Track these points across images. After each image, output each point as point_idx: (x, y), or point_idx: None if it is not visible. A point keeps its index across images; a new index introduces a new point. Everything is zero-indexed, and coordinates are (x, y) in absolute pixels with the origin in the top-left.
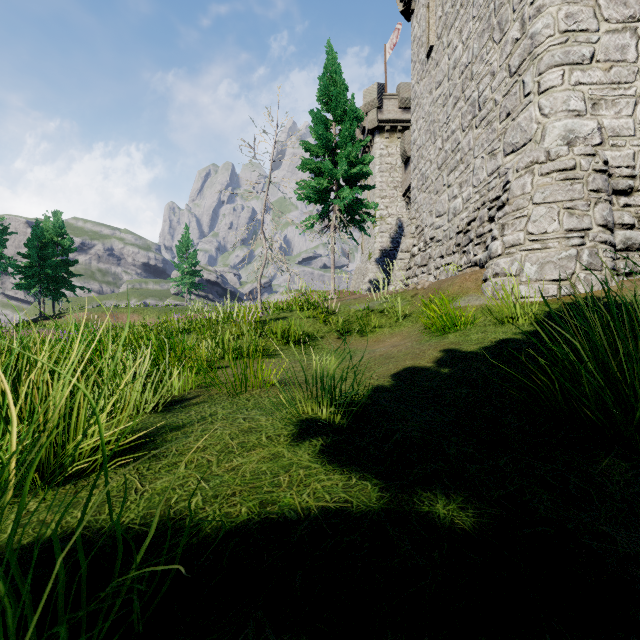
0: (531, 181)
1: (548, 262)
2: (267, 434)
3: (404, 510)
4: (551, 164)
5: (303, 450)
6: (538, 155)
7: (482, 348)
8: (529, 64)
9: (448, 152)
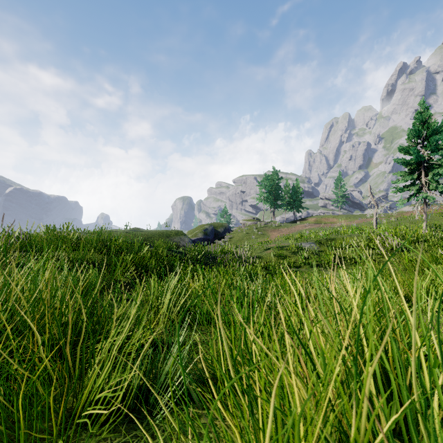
0: None
1: None
2: None
3: None
4: None
5: None
6: None
7: None
8: None
9: None
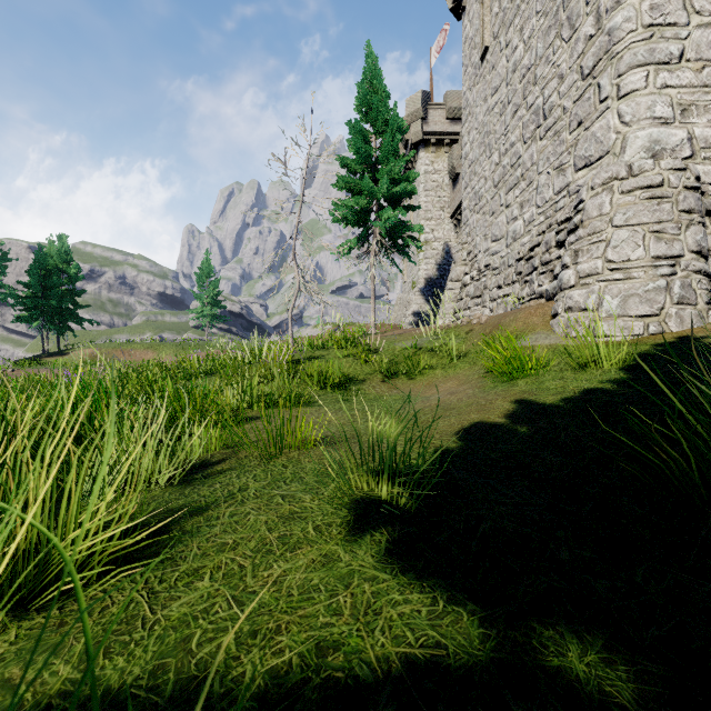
0: (610, 200)
1: (632, 295)
2: (314, 522)
3: (523, 663)
4: (634, 180)
5: (364, 549)
6: (618, 170)
7: (564, 400)
8: (606, 64)
9: (506, 167)
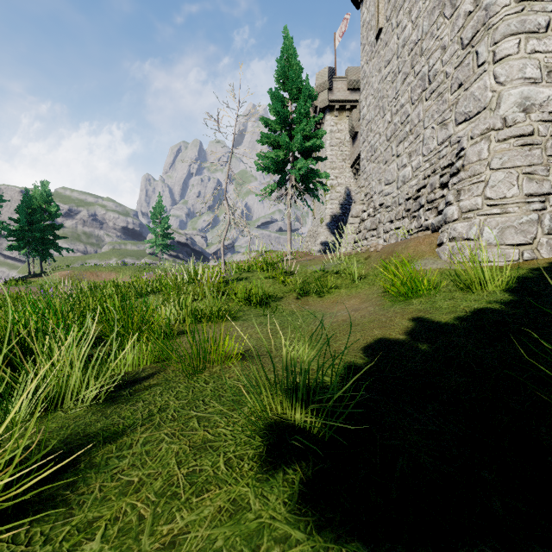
0: (488, 147)
1: (508, 227)
2: (226, 454)
3: None
4: (508, 130)
5: (276, 493)
6: (494, 122)
7: (458, 319)
8: (483, 35)
9: (397, 124)
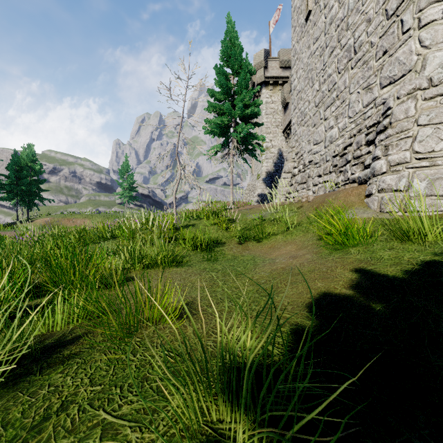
0: (414, 105)
1: (438, 178)
2: None
3: None
4: (435, 89)
5: None
6: (420, 82)
7: (406, 272)
8: (408, 4)
9: (325, 92)
